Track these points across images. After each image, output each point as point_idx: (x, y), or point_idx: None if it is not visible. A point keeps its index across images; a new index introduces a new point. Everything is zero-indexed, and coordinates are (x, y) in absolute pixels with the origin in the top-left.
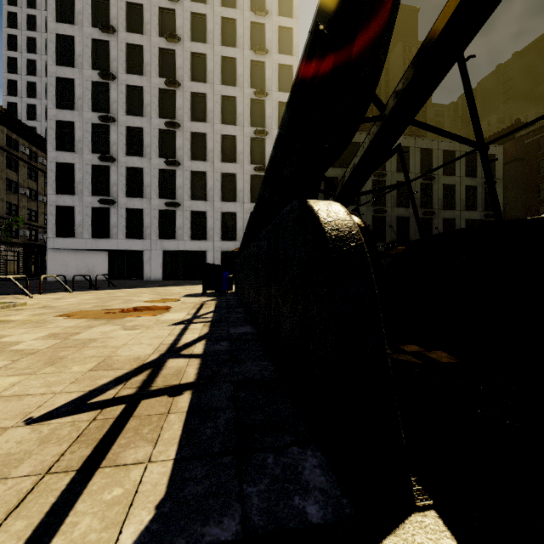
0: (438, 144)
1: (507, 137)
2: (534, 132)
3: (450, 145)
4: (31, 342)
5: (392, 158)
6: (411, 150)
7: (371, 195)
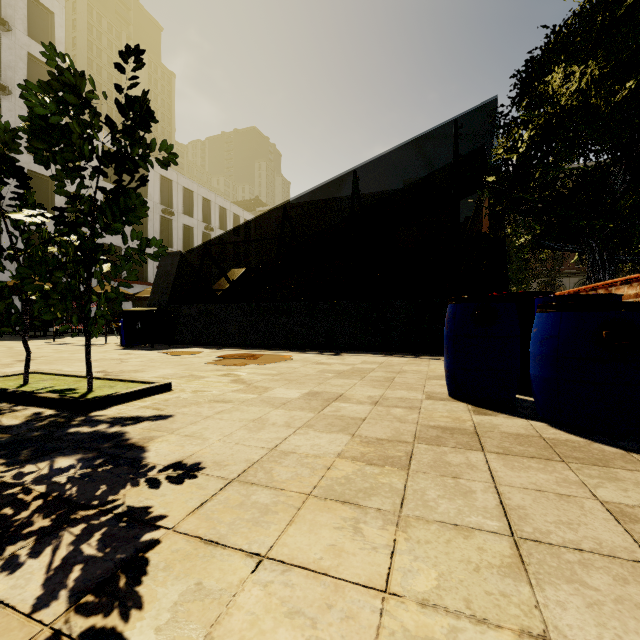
0: (215, 198)
1: (250, 207)
2: (268, 211)
3: (224, 203)
4: (358, 366)
5: (179, 197)
6: (195, 196)
7: (158, 232)
